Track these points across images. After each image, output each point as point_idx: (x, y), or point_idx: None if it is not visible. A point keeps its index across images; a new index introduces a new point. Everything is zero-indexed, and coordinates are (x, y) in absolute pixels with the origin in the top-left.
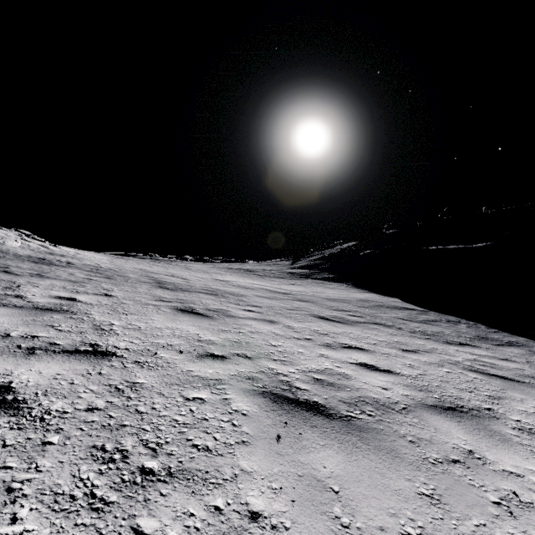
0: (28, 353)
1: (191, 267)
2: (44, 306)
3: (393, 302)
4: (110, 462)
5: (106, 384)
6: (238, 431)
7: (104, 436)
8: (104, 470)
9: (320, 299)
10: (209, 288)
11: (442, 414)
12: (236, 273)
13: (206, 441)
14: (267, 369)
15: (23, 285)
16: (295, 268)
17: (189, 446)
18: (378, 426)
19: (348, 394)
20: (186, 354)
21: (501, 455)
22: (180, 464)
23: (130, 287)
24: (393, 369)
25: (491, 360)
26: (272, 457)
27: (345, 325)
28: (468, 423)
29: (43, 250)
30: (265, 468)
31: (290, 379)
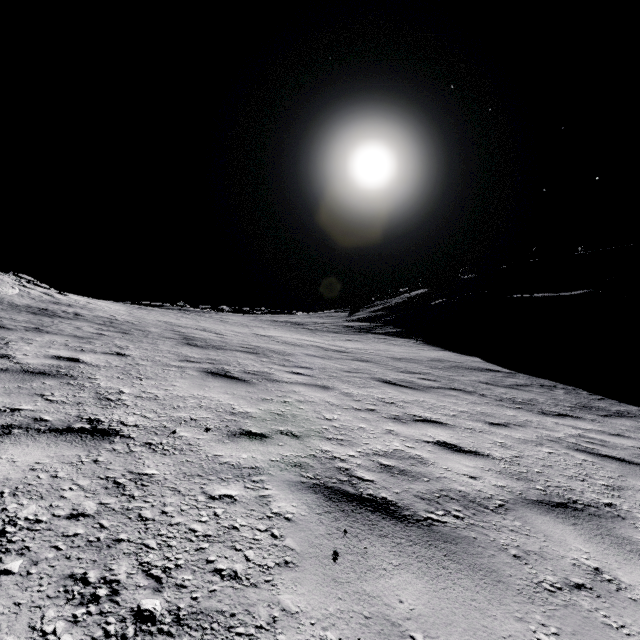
0: (1, 433)
1: (227, 320)
2: (36, 369)
3: (472, 362)
4: (92, 602)
5: (102, 476)
6: (280, 546)
7: (88, 559)
8: (81, 616)
9: (384, 359)
10: (248, 345)
11: (551, 513)
12: (281, 327)
13: (233, 563)
14: (320, 451)
15: (14, 342)
16: (353, 321)
17: (209, 572)
18: (469, 534)
19: (426, 487)
20: (215, 431)
21: (638, 574)
22: (195, 602)
23: (150, 344)
24: (480, 450)
25: (600, 436)
26: (327, 587)
27: (416, 391)
28: (587, 526)
29: (46, 299)
30: (317, 606)
31: (349, 465)
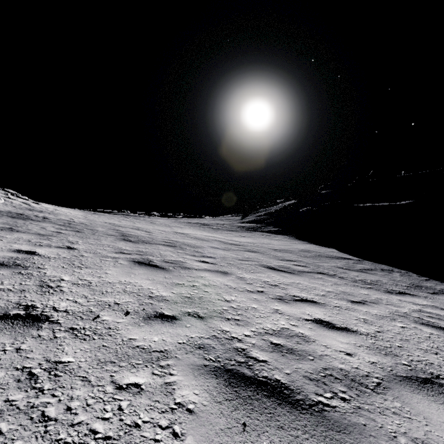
0: None
1: (155, 222)
2: None
3: (331, 252)
4: None
5: (19, 367)
6: None
7: None
8: None
9: (267, 250)
10: (169, 240)
11: (422, 390)
12: (194, 227)
13: None
14: (220, 332)
15: None
16: (244, 223)
17: None
18: (358, 420)
19: (312, 366)
20: (133, 315)
21: None
22: None
23: (95, 239)
24: (349, 326)
25: (435, 311)
26: None
27: (293, 275)
28: None
29: (24, 206)
30: None
31: (246, 345)
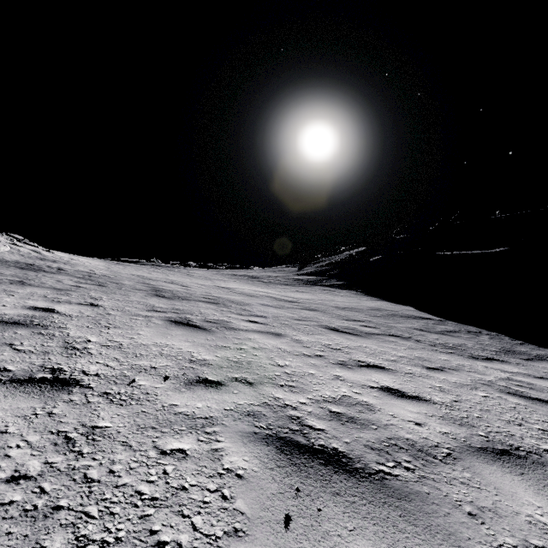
0: None
1: (192, 274)
2: (11, 319)
3: (406, 310)
4: None
5: (54, 431)
6: (229, 510)
7: (18, 533)
8: None
9: (329, 308)
10: (210, 296)
11: (497, 462)
12: (240, 280)
13: (179, 534)
14: (272, 399)
15: None
16: (302, 275)
17: (151, 547)
18: (421, 488)
19: (375, 435)
20: (173, 380)
21: None
22: None
23: (122, 295)
24: (422, 395)
25: (526, 379)
26: None
27: (359, 338)
28: (533, 476)
29: (34, 255)
30: None
31: (301, 413)
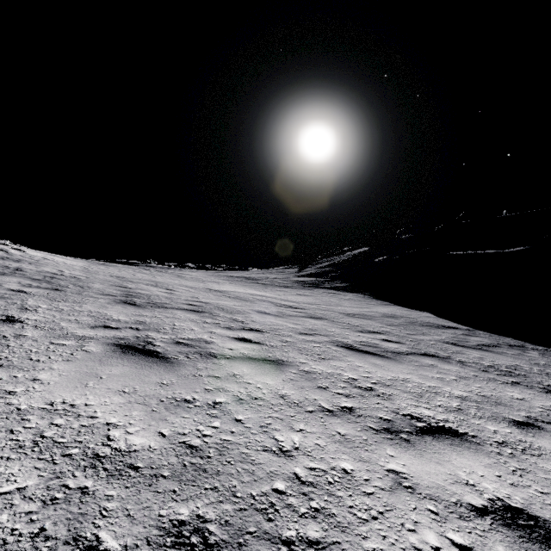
0: None
1: (184, 275)
2: None
3: (425, 317)
4: None
5: None
6: None
7: None
8: None
9: (337, 315)
10: (196, 302)
11: None
12: (236, 282)
13: None
14: None
15: None
16: (302, 276)
17: None
18: None
19: None
20: None
21: None
22: None
23: (75, 302)
24: None
25: None
26: None
27: (388, 361)
28: None
29: None
30: None
31: None
